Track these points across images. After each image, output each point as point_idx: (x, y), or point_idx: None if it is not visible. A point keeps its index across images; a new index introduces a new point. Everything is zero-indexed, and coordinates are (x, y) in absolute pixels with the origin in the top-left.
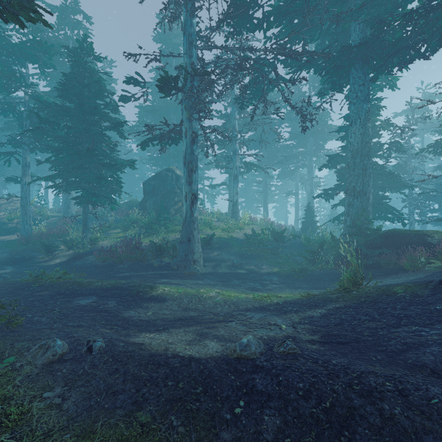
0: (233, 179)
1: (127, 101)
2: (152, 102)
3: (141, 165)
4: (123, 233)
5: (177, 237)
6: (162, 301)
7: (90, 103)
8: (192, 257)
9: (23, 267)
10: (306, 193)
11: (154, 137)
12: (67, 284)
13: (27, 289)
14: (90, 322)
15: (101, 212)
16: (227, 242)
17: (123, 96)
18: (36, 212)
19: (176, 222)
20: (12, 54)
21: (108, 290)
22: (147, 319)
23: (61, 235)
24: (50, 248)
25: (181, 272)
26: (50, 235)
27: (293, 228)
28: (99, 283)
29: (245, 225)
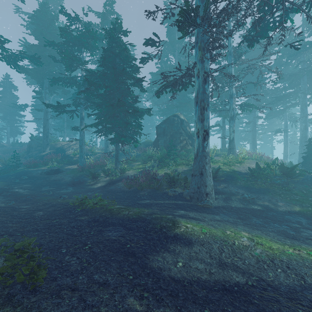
0: (229, 119)
1: (145, 63)
2: (161, 69)
3: (152, 117)
4: (142, 165)
5: (184, 169)
6: (188, 244)
7: (120, 68)
8: (204, 190)
9: (78, 188)
10: (291, 130)
11: (167, 85)
12: (101, 210)
13: (73, 212)
14: (116, 275)
15: (127, 149)
16: (230, 175)
17: (143, 58)
18: (89, 150)
19: (182, 156)
20: (74, 45)
21: (133, 221)
22: (179, 277)
23: (102, 166)
24: (94, 175)
25: (194, 203)
26: (96, 166)
27: (291, 162)
28: (126, 212)
29: (244, 159)
